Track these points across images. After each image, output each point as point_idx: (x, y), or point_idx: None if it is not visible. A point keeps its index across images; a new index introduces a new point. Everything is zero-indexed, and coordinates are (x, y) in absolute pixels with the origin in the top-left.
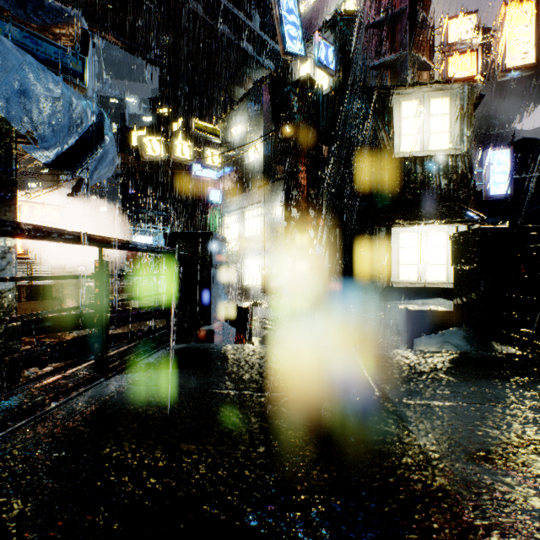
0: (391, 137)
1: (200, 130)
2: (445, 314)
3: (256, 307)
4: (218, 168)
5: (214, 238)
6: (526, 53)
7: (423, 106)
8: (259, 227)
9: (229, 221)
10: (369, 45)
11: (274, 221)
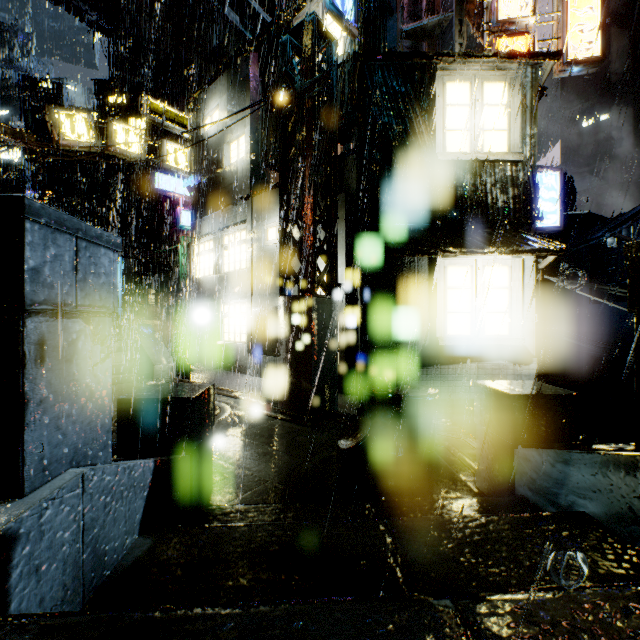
0: (432, 130)
1: (156, 113)
2: (567, 400)
3: (240, 374)
4: (185, 172)
5: (39, 220)
6: (591, 43)
7: (474, 91)
8: (244, 258)
9: (202, 250)
10: (400, 0)
11: (266, 249)
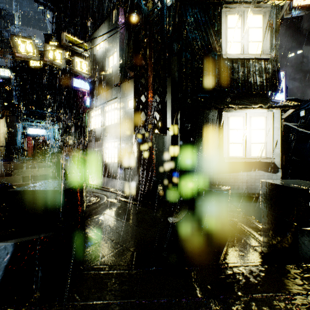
0: (219, 41)
1: (70, 42)
2: None
3: (114, 179)
4: (86, 74)
5: None
6: None
7: (243, 20)
8: (116, 117)
9: (95, 114)
10: None
11: (127, 111)
